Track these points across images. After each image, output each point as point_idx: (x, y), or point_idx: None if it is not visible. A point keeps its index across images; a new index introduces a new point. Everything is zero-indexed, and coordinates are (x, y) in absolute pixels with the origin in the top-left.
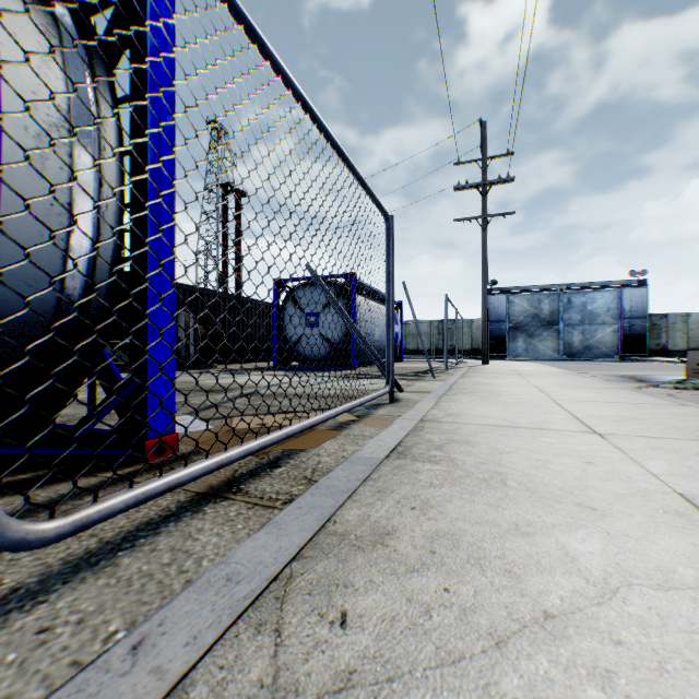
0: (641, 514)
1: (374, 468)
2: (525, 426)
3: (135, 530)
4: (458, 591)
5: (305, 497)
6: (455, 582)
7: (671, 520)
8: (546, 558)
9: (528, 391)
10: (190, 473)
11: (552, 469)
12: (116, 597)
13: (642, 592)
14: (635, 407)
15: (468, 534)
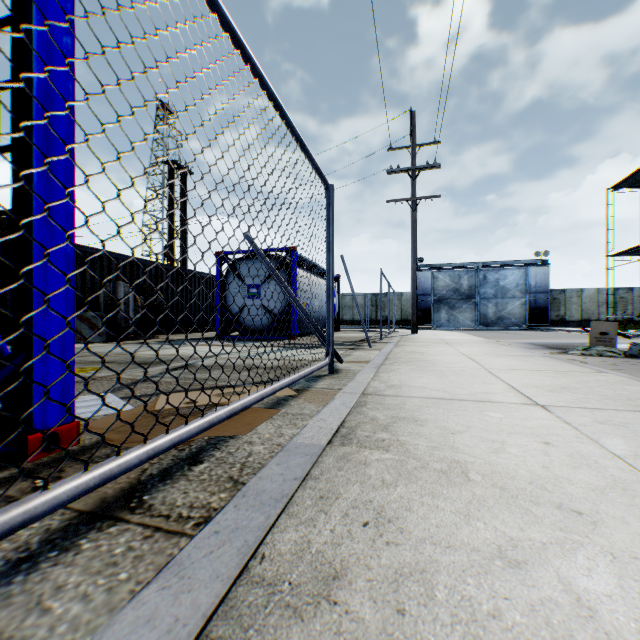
0: (636, 519)
1: (314, 459)
2: (468, 398)
3: None
4: None
5: (226, 512)
6: None
7: None
8: (556, 613)
9: (459, 360)
10: (52, 499)
11: (511, 453)
12: None
13: None
14: (562, 375)
15: (442, 569)
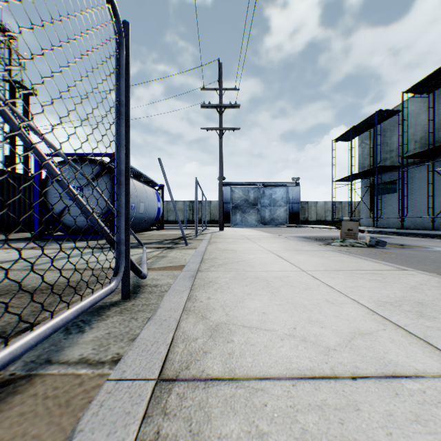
0: None
1: None
2: (359, 366)
3: None
4: None
5: None
6: None
7: None
8: None
9: (271, 258)
10: None
11: None
12: None
13: None
14: (382, 278)
15: None
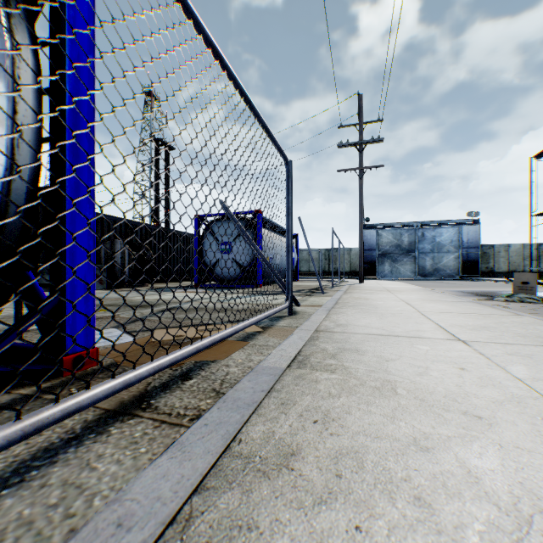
0: (523, 422)
1: (277, 378)
2: (402, 335)
3: (31, 458)
4: (370, 530)
5: (212, 412)
6: (366, 517)
7: None
8: (451, 479)
9: (398, 304)
10: (93, 396)
11: (433, 375)
12: None
13: None
14: (484, 317)
15: (370, 451)
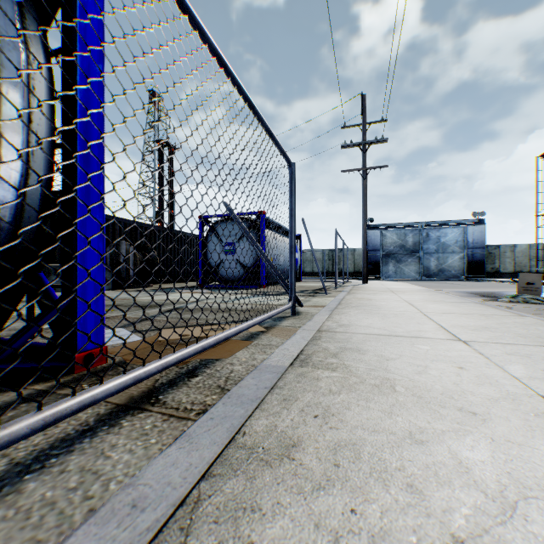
0: (516, 418)
1: (280, 375)
2: (403, 335)
3: (49, 447)
4: (364, 512)
5: (217, 407)
6: (361, 501)
7: (543, 423)
8: (443, 469)
9: (401, 305)
10: (106, 390)
11: (431, 374)
12: (8, 535)
13: (540, 507)
14: (486, 318)
15: (367, 444)
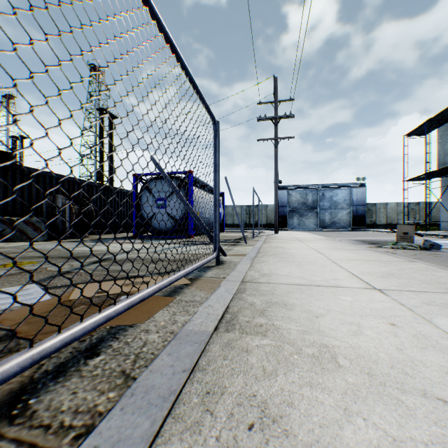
0: None
1: (202, 347)
2: (323, 284)
3: None
4: None
5: (111, 417)
6: None
7: None
8: None
9: (311, 253)
10: None
11: (368, 335)
12: None
13: None
14: (385, 264)
15: None
